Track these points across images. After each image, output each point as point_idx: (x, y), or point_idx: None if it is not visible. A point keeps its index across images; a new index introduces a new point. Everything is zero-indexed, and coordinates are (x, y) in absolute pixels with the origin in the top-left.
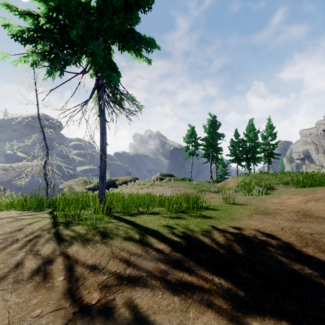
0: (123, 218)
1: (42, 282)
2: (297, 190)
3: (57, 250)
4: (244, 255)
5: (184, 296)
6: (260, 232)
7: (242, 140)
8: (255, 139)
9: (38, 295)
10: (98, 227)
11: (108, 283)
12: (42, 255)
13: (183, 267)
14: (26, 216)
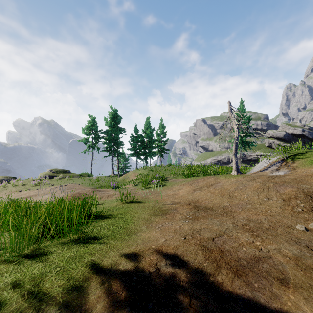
0: None
1: None
2: (184, 180)
3: None
4: None
5: None
6: (163, 256)
7: (141, 136)
8: (151, 136)
9: None
10: None
11: None
12: None
13: None
14: None
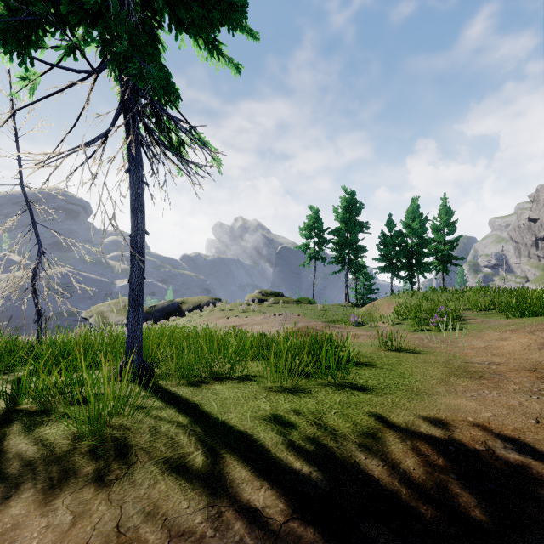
0: (175, 395)
1: None
2: (512, 323)
3: None
4: (495, 531)
5: None
6: (496, 436)
7: (401, 233)
8: (422, 233)
9: None
10: (109, 425)
11: None
12: None
13: None
14: None
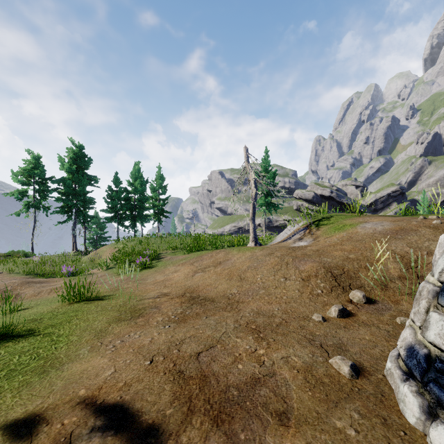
0: None
1: None
2: (185, 258)
3: None
4: None
5: None
6: (95, 411)
7: (126, 190)
8: (142, 191)
9: None
10: None
11: None
12: None
13: None
14: None
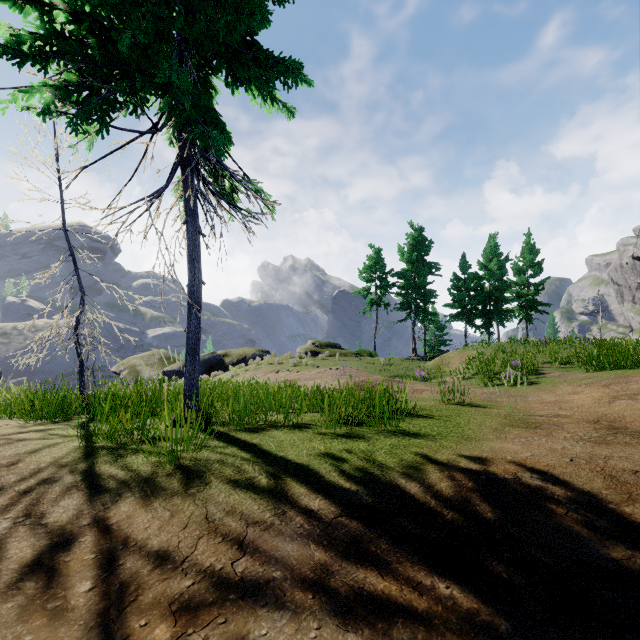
0: (234, 437)
1: (41, 597)
2: (589, 376)
3: (84, 513)
4: (499, 524)
5: (370, 632)
6: (527, 469)
7: (476, 276)
8: (500, 275)
9: (26, 632)
10: (181, 458)
11: (193, 599)
12: (51, 526)
13: (364, 556)
14: (30, 432)
